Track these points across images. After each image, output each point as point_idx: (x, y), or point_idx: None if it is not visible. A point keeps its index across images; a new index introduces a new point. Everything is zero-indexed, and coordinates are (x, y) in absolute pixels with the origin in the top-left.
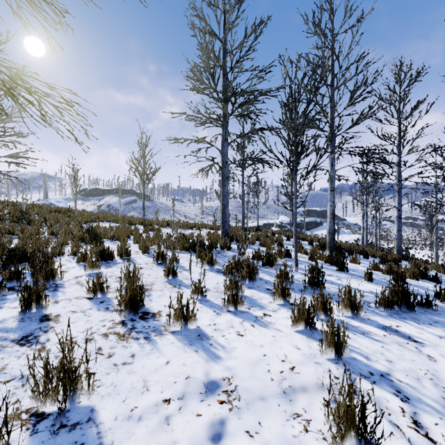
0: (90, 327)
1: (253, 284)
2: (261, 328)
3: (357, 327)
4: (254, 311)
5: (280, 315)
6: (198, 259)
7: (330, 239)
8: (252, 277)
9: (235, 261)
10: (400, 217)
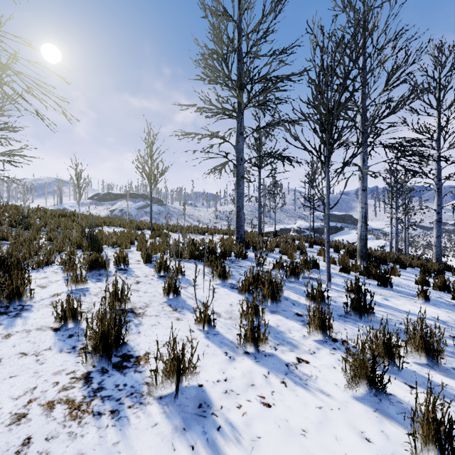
0: (32, 387)
1: (277, 305)
2: (298, 389)
3: (445, 386)
4: (283, 354)
5: (322, 361)
6: (208, 270)
7: (362, 246)
8: (275, 297)
9: (253, 275)
10: (439, 221)
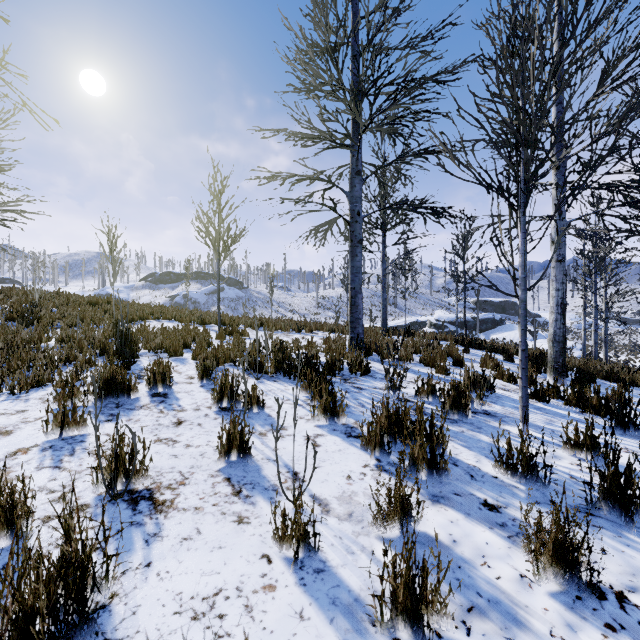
0: None
1: (440, 480)
2: None
3: None
4: None
5: None
6: (305, 397)
7: (556, 353)
8: (435, 463)
9: (388, 414)
10: None
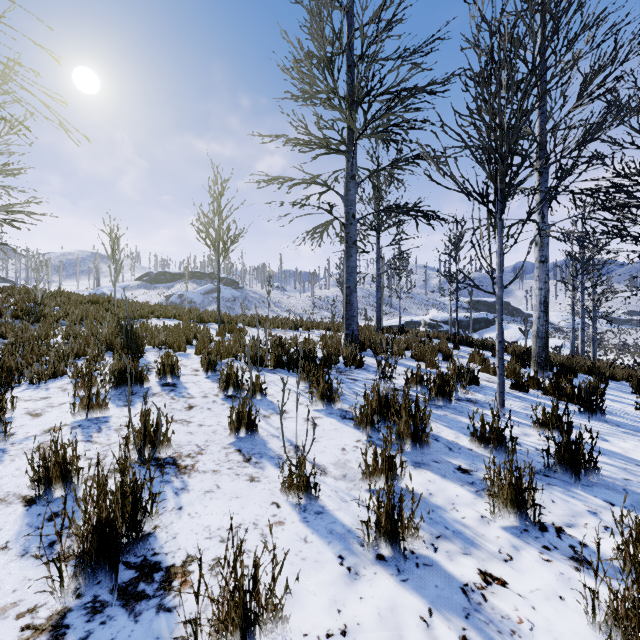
0: None
1: (422, 452)
2: None
3: None
4: (452, 561)
5: (531, 580)
6: (304, 387)
7: (539, 348)
8: (418, 437)
9: (378, 398)
10: None
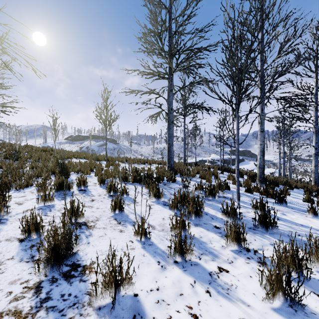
0: None
1: (199, 219)
2: (221, 299)
3: None
4: (206, 263)
5: (239, 270)
6: (146, 191)
7: (260, 173)
8: (198, 213)
9: (180, 195)
10: (317, 154)
